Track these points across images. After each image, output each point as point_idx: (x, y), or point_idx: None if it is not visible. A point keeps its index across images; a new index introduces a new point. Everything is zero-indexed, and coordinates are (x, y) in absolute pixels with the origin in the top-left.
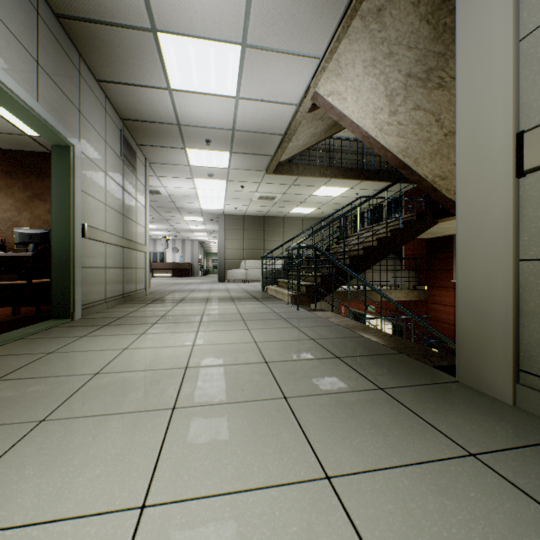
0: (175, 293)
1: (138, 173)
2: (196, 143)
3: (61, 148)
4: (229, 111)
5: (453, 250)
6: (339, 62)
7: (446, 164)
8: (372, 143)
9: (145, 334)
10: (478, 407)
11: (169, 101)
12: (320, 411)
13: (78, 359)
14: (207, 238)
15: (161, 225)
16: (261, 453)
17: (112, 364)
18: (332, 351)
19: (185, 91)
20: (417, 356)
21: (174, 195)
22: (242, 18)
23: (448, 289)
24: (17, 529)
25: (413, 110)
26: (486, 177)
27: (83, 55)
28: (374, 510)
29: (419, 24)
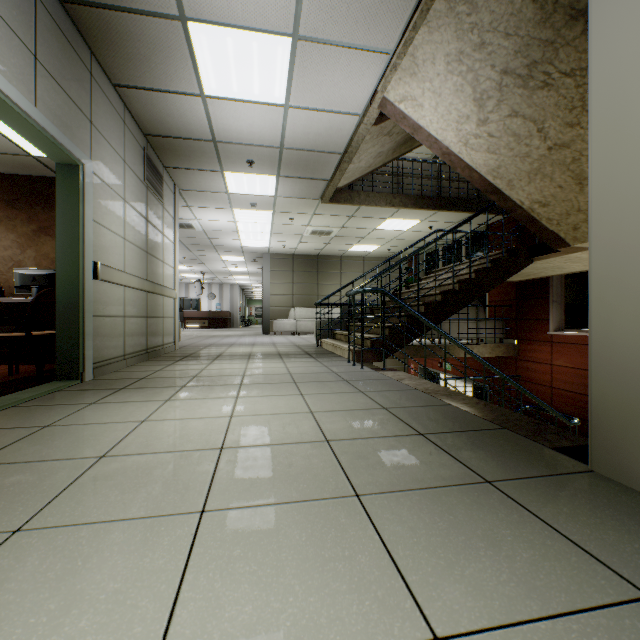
0: (210, 347)
1: (166, 202)
2: (235, 164)
3: (67, 167)
4: (277, 124)
5: (550, 295)
6: (415, 58)
7: (549, 187)
8: (454, 161)
9: (170, 401)
10: (634, 513)
11: (202, 111)
12: (408, 517)
13: (80, 436)
14: (249, 282)
15: (194, 266)
16: (331, 591)
17: (124, 442)
18: (413, 425)
19: (222, 98)
20: (526, 433)
21: (209, 229)
22: None
23: (543, 343)
24: None
25: (508, 117)
26: (637, 189)
27: (96, 52)
28: None
29: (522, 3)
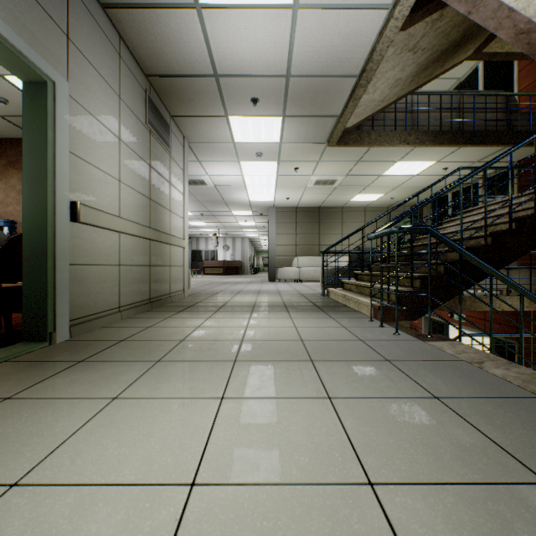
0: (217, 295)
1: (173, 152)
2: (239, 105)
3: (34, 85)
4: (283, 39)
5: None
6: None
7: None
8: (535, 41)
9: (117, 401)
10: None
11: (199, 32)
12: None
13: None
14: (257, 235)
15: (211, 222)
16: None
17: None
18: None
19: (219, 7)
20: None
21: (220, 185)
22: None
23: None
24: None
25: None
26: None
27: None
28: None
29: None
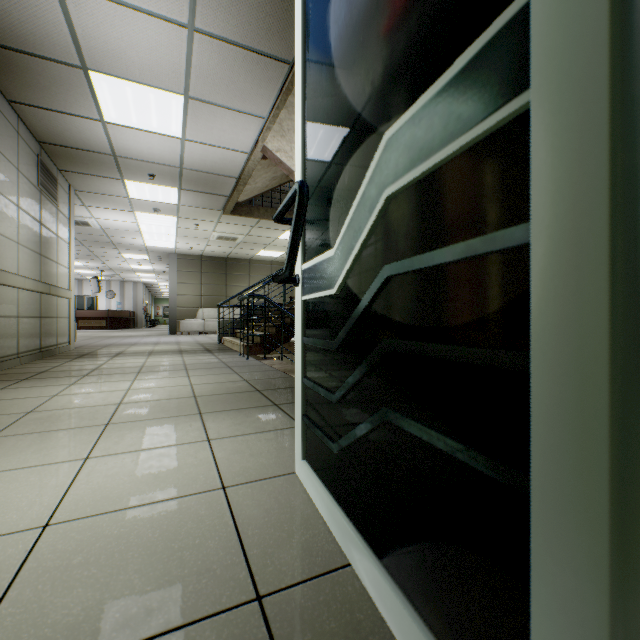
0: (110, 347)
1: (60, 203)
2: (137, 175)
3: None
4: (176, 150)
5: None
6: (282, 126)
7: None
8: None
9: (75, 384)
10: None
11: (102, 132)
12: (222, 417)
13: (4, 405)
14: (155, 280)
15: (90, 262)
16: (171, 436)
17: (44, 405)
18: (257, 387)
19: (122, 125)
20: None
21: (108, 228)
22: (183, 75)
23: None
24: (3, 471)
25: None
26: None
27: None
28: (227, 446)
29: None
